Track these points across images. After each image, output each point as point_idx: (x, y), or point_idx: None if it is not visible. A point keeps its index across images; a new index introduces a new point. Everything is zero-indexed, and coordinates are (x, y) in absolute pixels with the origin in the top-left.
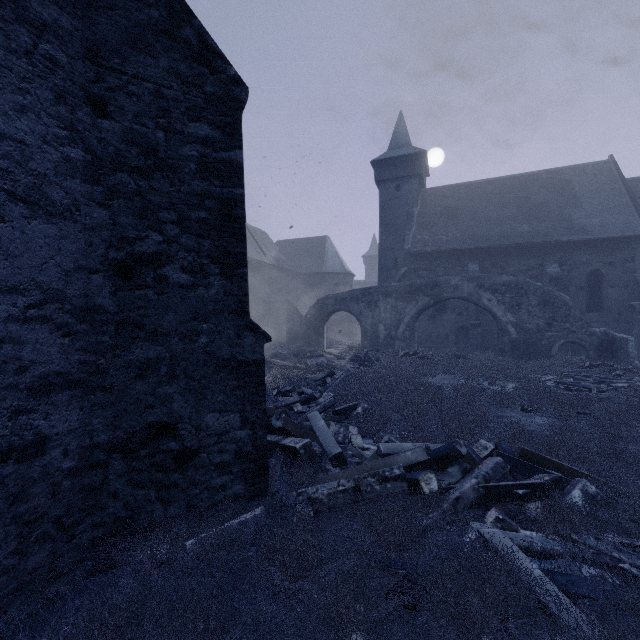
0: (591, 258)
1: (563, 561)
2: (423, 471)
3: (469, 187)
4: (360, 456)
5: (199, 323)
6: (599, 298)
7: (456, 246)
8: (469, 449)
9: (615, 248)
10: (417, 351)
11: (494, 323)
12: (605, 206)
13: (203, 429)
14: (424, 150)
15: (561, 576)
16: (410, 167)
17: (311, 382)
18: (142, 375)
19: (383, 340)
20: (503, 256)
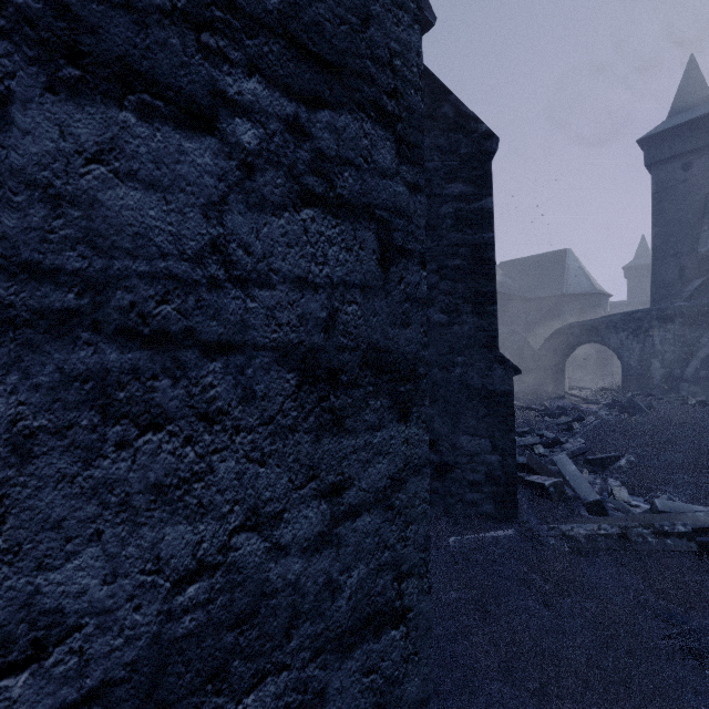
0: None
1: None
2: None
3: None
4: (625, 511)
5: (454, 356)
6: None
7: None
8: None
9: None
10: None
11: None
12: None
13: (458, 448)
14: None
15: None
16: None
17: (552, 425)
18: None
19: (659, 382)
20: None
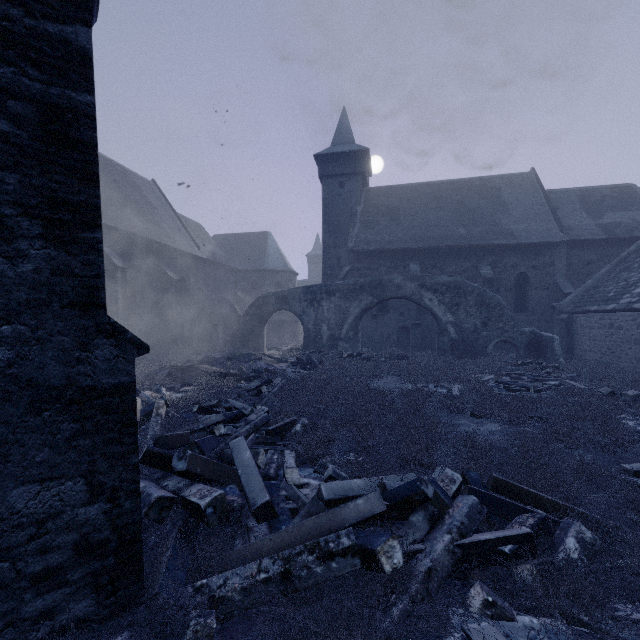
0: (518, 262)
1: None
2: (382, 534)
3: (410, 189)
4: (296, 499)
5: None
6: (525, 299)
7: (398, 246)
8: (435, 486)
9: (538, 253)
10: (361, 352)
11: (433, 323)
12: (529, 214)
13: (2, 518)
14: (367, 148)
15: None
16: (353, 164)
17: (243, 392)
18: None
19: (326, 341)
20: (442, 257)
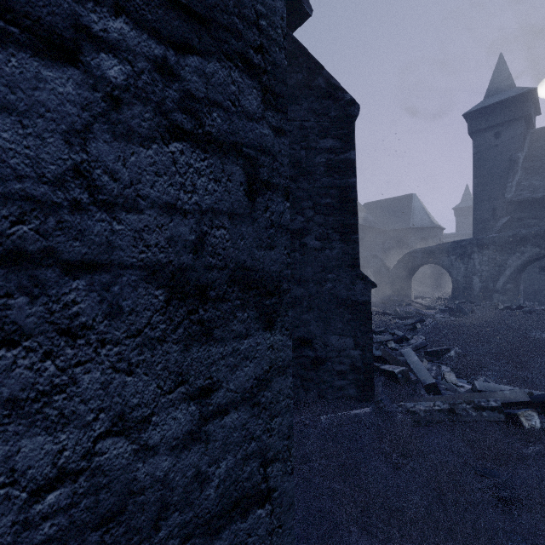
0: None
1: None
2: (523, 409)
3: None
4: (454, 390)
5: (326, 274)
6: None
7: None
8: None
9: None
10: (522, 305)
11: None
12: None
13: (328, 345)
14: (532, 88)
15: None
16: (513, 110)
17: (401, 326)
18: (292, 306)
19: (478, 292)
20: None
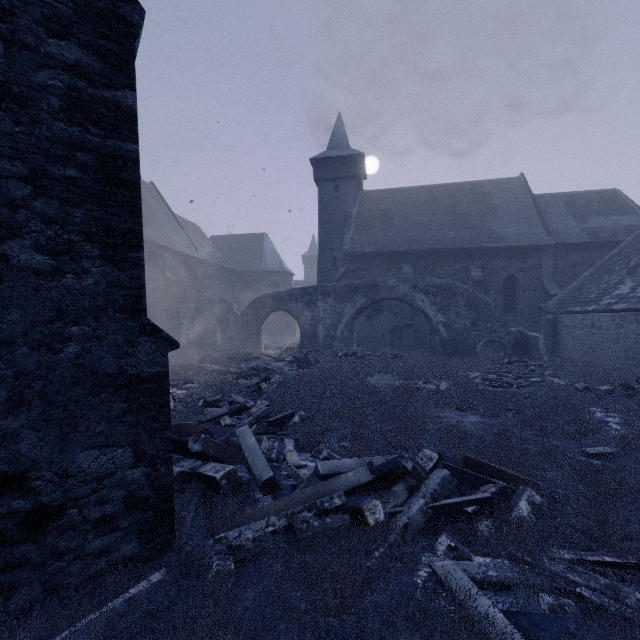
0: (507, 264)
1: (520, 591)
2: (367, 497)
3: (403, 192)
4: (296, 477)
5: (65, 325)
6: (513, 300)
7: (392, 248)
8: (415, 463)
9: (526, 256)
10: (356, 351)
11: (426, 323)
12: (518, 218)
13: (72, 475)
14: (362, 153)
15: (524, 617)
16: (348, 168)
17: (244, 389)
18: None
19: (322, 340)
20: (434, 259)
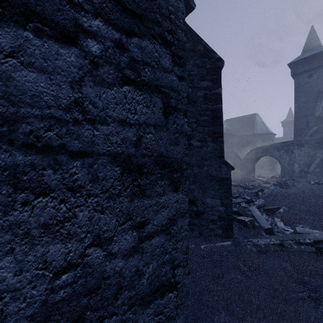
0: None
1: None
2: None
3: None
4: (282, 233)
5: (204, 161)
6: None
7: None
8: None
9: None
10: None
11: None
12: None
13: (205, 204)
14: None
15: None
16: (320, 60)
17: (249, 193)
18: None
19: (297, 173)
20: None
